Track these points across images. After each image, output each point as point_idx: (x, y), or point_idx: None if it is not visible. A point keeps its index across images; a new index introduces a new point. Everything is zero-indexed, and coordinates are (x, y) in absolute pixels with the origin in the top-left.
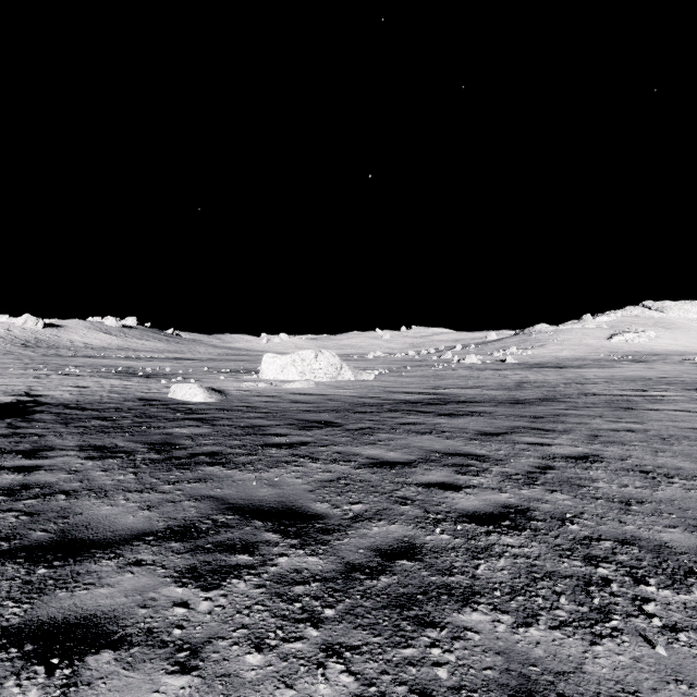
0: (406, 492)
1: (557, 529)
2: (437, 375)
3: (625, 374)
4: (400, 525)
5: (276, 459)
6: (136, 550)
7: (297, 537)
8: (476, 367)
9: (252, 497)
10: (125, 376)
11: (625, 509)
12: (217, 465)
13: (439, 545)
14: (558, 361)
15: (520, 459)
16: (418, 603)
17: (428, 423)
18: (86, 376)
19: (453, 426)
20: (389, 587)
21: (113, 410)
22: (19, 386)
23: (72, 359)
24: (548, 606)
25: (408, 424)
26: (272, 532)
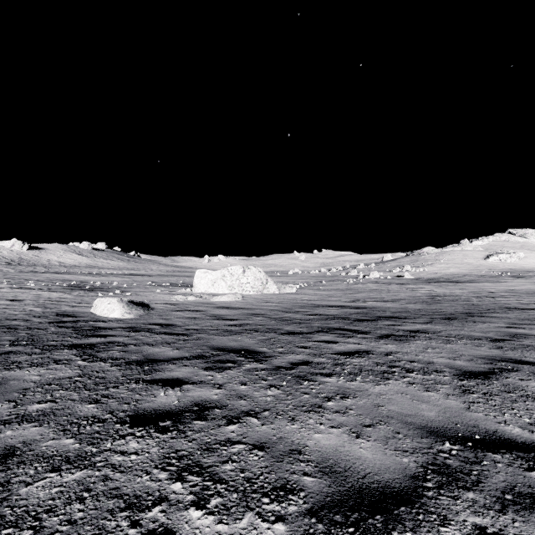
0: None
1: None
2: (350, 288)
3: (520, 288)
4: None
5: (119, 484)
6: None
7: None
8: (381, 282)
9: None
10: (71, 289)
11: None
12: None
13: None
14: (448, 276)
15: None
16: None
17: (376, 351)
18: (35, 289)
19: (412, 357)
20: None
21: (5, 329)
22: None
23: (40, 275)
24: None
25: (353, 354)
26: None
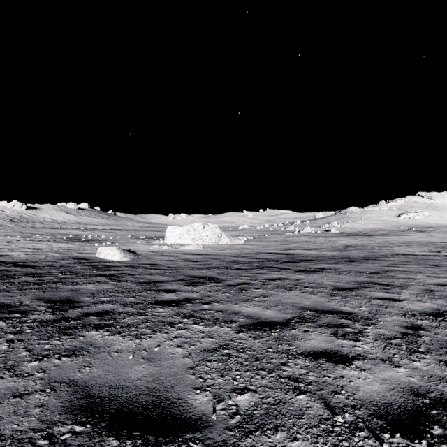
0: (295, 369)
1: None
2: (286, 240)
3: (416, 240)
4: (304, 441)
5: (161, 319)
6: None
7: None
8: (312, 235)
9: (121, 381)
10: (72, 241)
11: None
12: (102, 328)
13: None
14: (365, 231)
15: (384, 316)
16: None
17: (290, 278)
18: (44, 241)
19: (311, 281)
20: None
21: (48, 267)
22: None
23: (40, 230)
24: None
25: (275, 279)
26: None
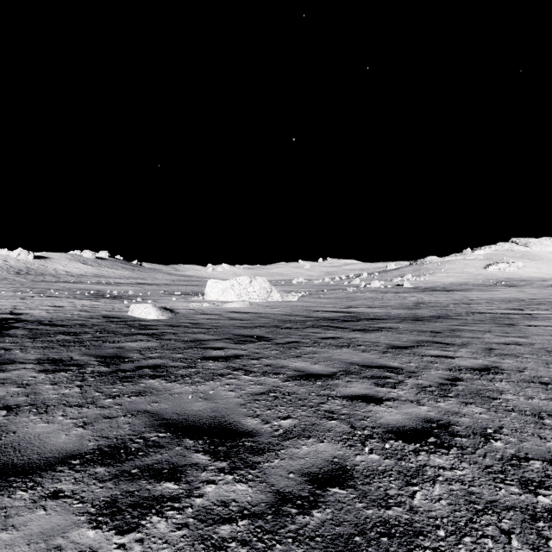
0: (332, 406)
1: (482, 447)
2: (348, 297)
3: (502, 296)
4: (328, 443)
5: (212, 371)
6: (57, 477)
7: (227, 459)
8: (380, 290)
9: (186, 411)
10: (95, 297)
11: (540, 422)
12: (158, 378)
13: (370, 467)
14: (445, 285)
15: (429, 371)
16: (357, 550)
17: (345, 337)
18: (63, 297)
19: (367, 340)
20: (323, 525)
21: (79, 326)
22: (6, 305)
23: (54, 284)
24: (500, 551)
25: (328, 338)
26: (202, 452)
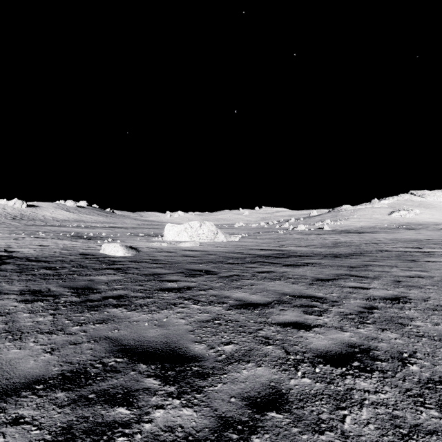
0: (268, 332)
1: (401, 371)
2: (279, 237)
3: (403, 237)
4: (266, 367)
5: (166, 301)
6: (21, 403)
7: (175, 383)
8: (305, 232)
9: (142, 337)
10: (75, 238)
11: None
12: (120, 307)
13: (303, 391)
14: (357, 228)
15: (349, 300)
16: None
17: (278, 271)
18: (49, 238)
19: (295, 274)
20: None
21: (59, 261)
22: (1, 245)
23: (42, 227)
24: None
25: (264, 272)
26: (154, 377)
